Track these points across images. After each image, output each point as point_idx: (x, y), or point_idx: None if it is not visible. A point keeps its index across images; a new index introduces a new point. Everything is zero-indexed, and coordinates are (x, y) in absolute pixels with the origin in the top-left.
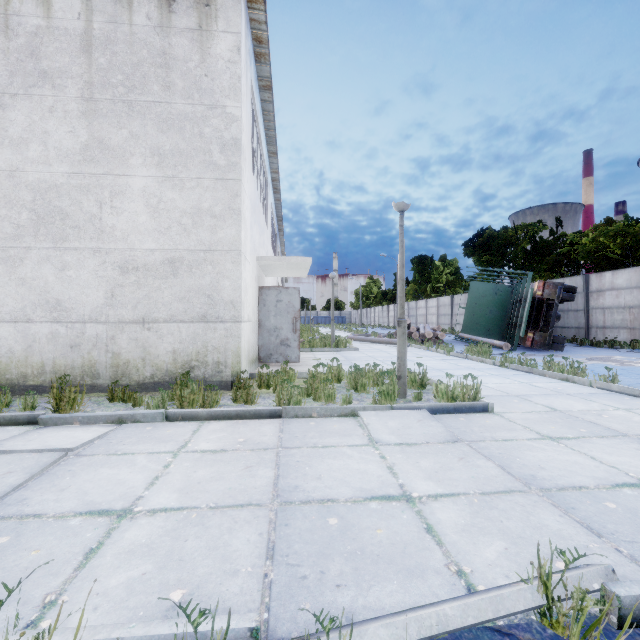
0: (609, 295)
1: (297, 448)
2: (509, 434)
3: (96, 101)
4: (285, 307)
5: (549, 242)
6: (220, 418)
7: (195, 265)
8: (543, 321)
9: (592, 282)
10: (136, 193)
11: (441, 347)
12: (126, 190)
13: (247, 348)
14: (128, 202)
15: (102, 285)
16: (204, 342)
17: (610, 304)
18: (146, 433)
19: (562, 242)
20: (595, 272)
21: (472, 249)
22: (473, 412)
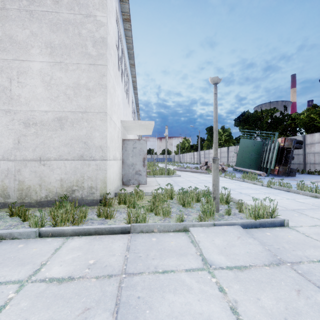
0: (317, 146)
1: (139, 274)
2: (318, 252)
3: (7, 10)
4: (138, 151)
5: (280, 118)
6: (82, 234)
7: (75, 122)
8: (284, 160)
9: (307, 139)
10: (35, 73)
11: (227, 175)
12: (28, 71)
13: (112, 177)
14: (29, 79)
15: (11, 135)
16: (82, 173)
17: (318, 151)
18: (14, 252)
19: (287, 118)
20: (308, 133)
21: (239, 122)
22: (273, 226)
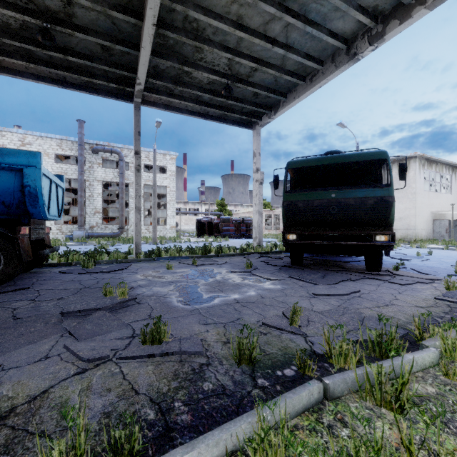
0: None
1: None
2: None
3: None
4: (442, 225)
5: None
6: (404, 244)
7: (405, 218)
8: None
9: None
10: None
11: None
12: None
13: (420, 236)
14: None
15: None
16: (407, 234)
17: None
18: None
19: None
20: None
21: None
22: None
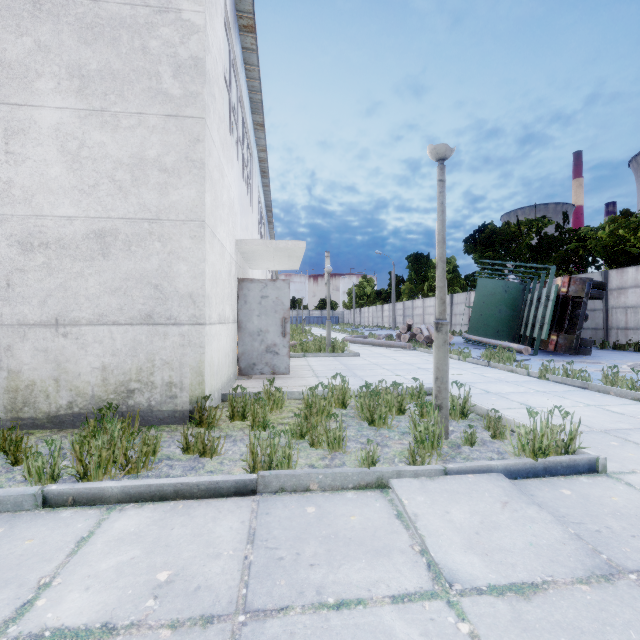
0: (632, 293)
1: (280, 613)
2: None
3: None
4: (272, 304)
5: (555, 238)
6: (145, 498)
7: (135, 241)
8: (568, 322)
9: (612, 279)
10: (45, 132)
11: (454, 352)
12: (30, 127)
13: (217, 360)
14: (33, 145)
15: None
16: (149, 354)
17: (633, 303)
18: None
19: (570, 237)
20: (612, 268)
21: (473, 245)
22: (574, 473)
